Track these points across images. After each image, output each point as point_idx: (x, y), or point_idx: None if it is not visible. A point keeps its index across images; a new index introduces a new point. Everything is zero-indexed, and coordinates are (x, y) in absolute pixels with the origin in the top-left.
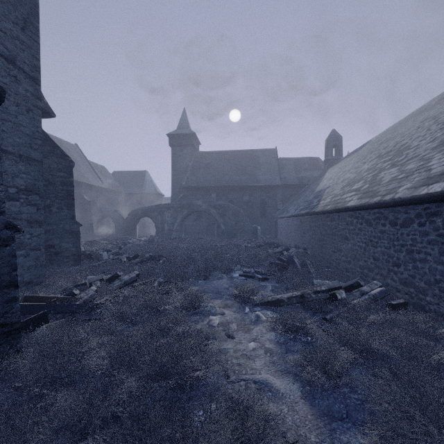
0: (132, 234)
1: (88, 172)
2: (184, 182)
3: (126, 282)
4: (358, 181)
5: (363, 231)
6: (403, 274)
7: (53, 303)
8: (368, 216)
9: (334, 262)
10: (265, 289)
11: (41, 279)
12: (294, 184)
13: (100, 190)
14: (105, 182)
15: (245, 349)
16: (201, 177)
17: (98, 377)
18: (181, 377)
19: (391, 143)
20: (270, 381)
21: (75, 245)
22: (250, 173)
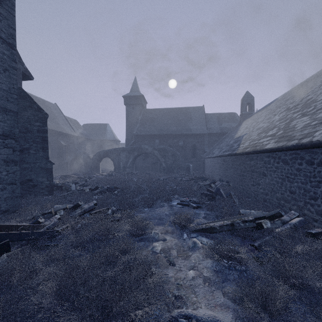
0: (97, 170)
1: (64, 124)
2: (135, 131)
3: (85, 210)
4: (272, 128)
5: (280, 169)
6: (320, 206)
7: (18, 231)
8: (284, 156)
9: (253, 193)
10: (199, 216)
11: (17, 208)
12: (217, 133)
13: (73, 137)
14: (77, 131)
15: (185, 278)
16: (148, 127)
17: (40, 319)
18: (123, 319)
19: (297, 99)
20: (212, 319)
21: (49, 179)
22: (184, 124)
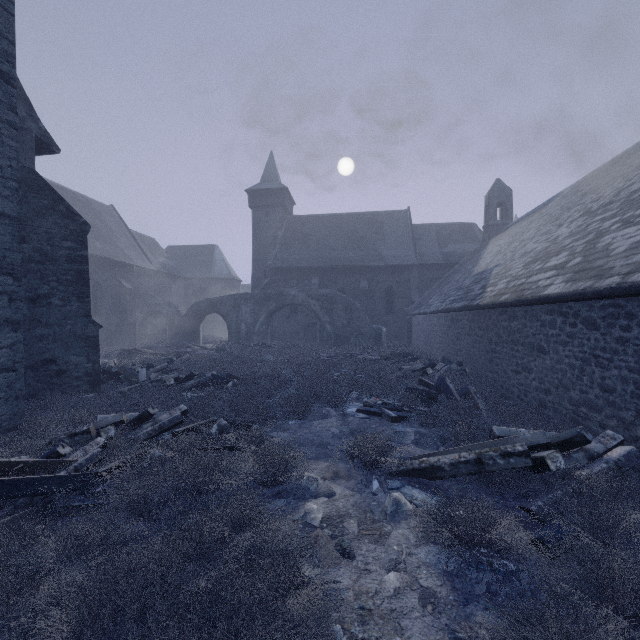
0: (194, 338)
1: (129, 246)
2: (270, 260)
3: (163, 427)
4: (556, 253)
5: (579, 338)
6: None
7: (10, 477)
8: (588, 311)
9: (516, 389)
10: (403, 439)
11: (18, 421)
12: (437, 264)
13: (147, 273)
14: (155, 261)
15: (378, 593)
16: (296, 253)
17: None
18: None
19: (607, 191)
20: None
21: (92, 360)
22: (369, 246)
